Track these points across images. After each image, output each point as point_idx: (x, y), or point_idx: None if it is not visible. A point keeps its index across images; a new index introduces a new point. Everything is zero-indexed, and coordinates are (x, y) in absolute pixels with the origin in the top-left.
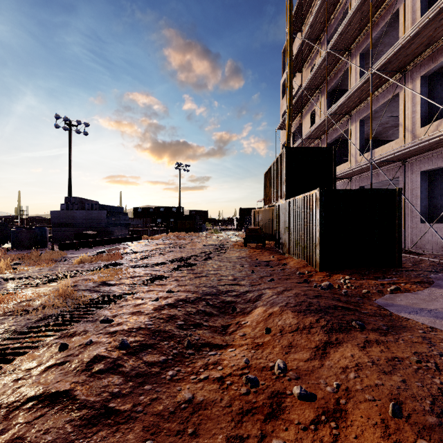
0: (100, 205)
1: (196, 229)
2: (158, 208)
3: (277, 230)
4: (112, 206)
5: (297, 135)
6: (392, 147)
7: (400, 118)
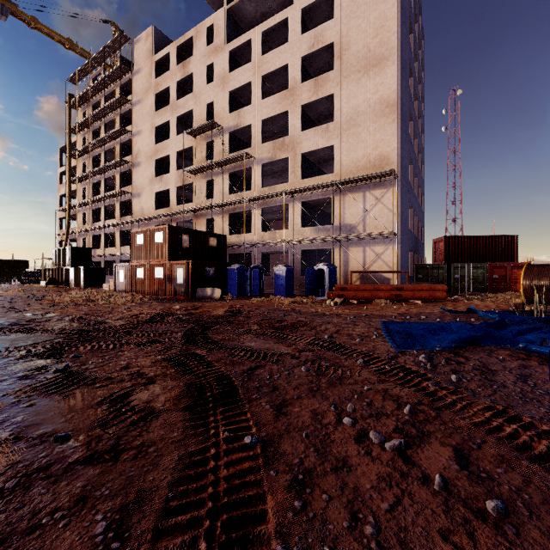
0: None
1: None
2: None
3: (66, 279)
4: None
5: (73, 215)
6: (114, 249)
7: (116, 241)
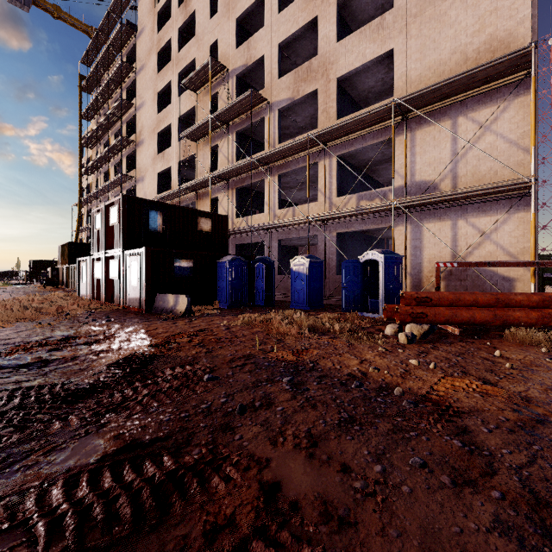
0: None
1: None
2: None
3: (65, 279)
4: None
5: None
6: None
7: None
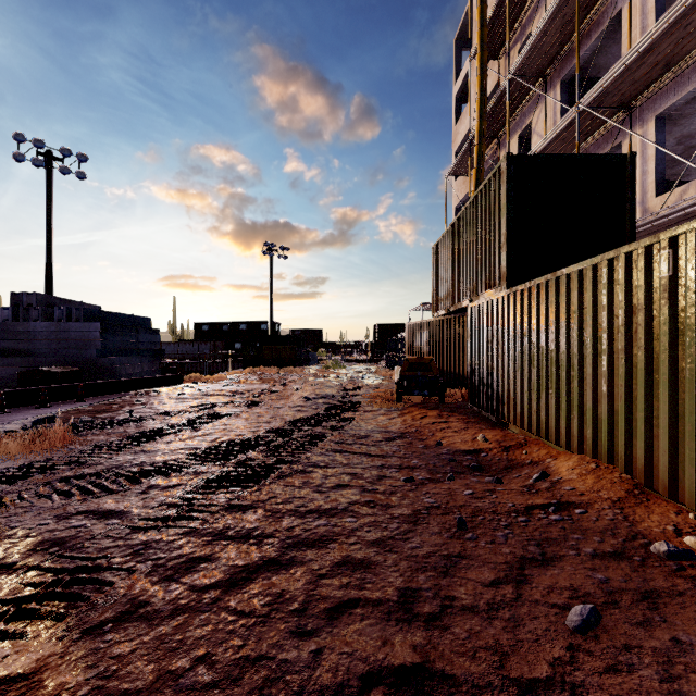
0: (87, 312)
1: (300, 361)
2: (237, 325)
3: (476, 364)
4: (121, 315)
5: None
6: None
7: None
